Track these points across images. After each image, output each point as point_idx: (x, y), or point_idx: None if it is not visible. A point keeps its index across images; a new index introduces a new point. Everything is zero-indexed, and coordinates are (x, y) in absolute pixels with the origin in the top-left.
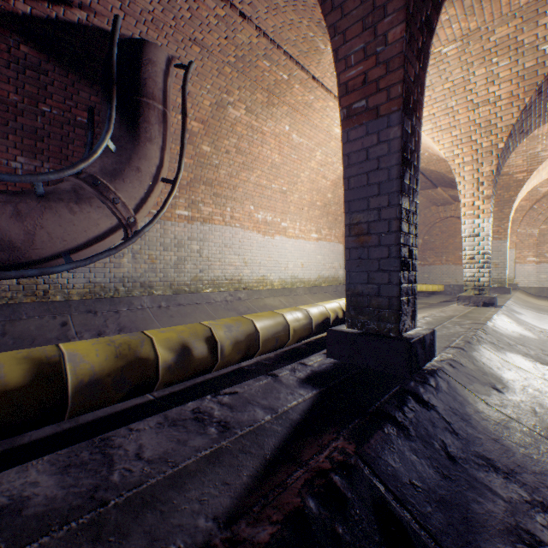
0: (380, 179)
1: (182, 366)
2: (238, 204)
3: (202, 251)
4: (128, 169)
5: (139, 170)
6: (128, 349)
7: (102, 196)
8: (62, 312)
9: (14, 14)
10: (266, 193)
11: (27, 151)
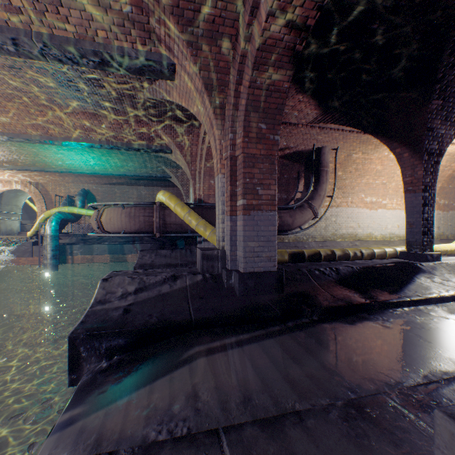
0: (416, 210)
1: (354, 257)
2: (354, 195)
3: (336, 221)
4: (316, 196)
5: (320, 195)
6: (343, 251)
7: (310, 207)
8: (288, 246)
9: (284, 154)
10: (372, 186)
11: (279, 191)
